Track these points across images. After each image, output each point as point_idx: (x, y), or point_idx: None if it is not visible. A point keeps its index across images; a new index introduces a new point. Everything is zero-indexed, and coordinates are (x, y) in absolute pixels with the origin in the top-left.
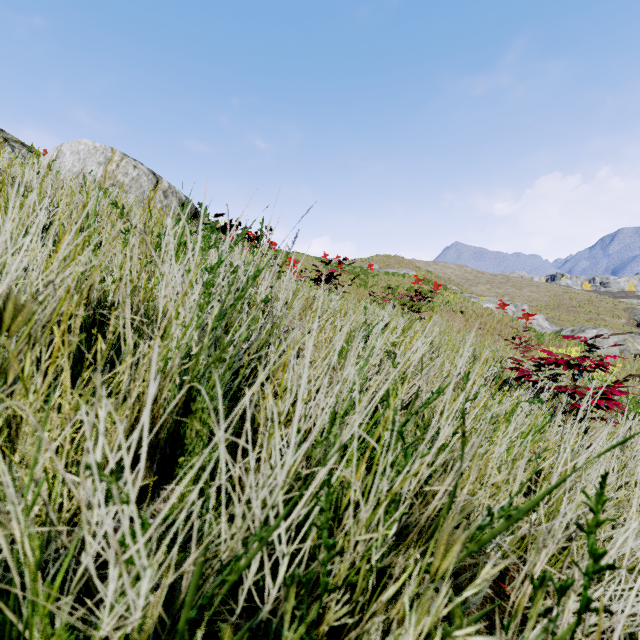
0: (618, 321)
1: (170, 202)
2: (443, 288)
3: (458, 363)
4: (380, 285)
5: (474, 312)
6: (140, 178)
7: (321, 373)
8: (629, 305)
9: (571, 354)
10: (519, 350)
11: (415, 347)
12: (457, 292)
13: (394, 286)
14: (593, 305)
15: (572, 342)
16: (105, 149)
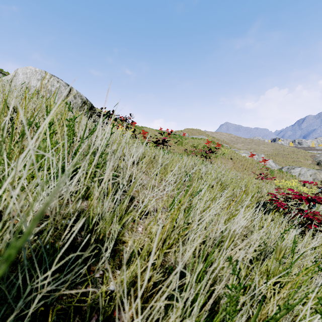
0: (307, 162)
1: (77, 101)
2: (221, 146)
3: (238, 194)
4: (189, 144)
5: (237, 158)
6: (60, 88)
7: (158, 264)
8: (312, 154)
9: (292, 183)
10: (263, 180)
11: (235, 219)
12: (228, 148)
13: (196, 145)
14: (295, 154)
15: (288, 174)
16: (41, 72)
